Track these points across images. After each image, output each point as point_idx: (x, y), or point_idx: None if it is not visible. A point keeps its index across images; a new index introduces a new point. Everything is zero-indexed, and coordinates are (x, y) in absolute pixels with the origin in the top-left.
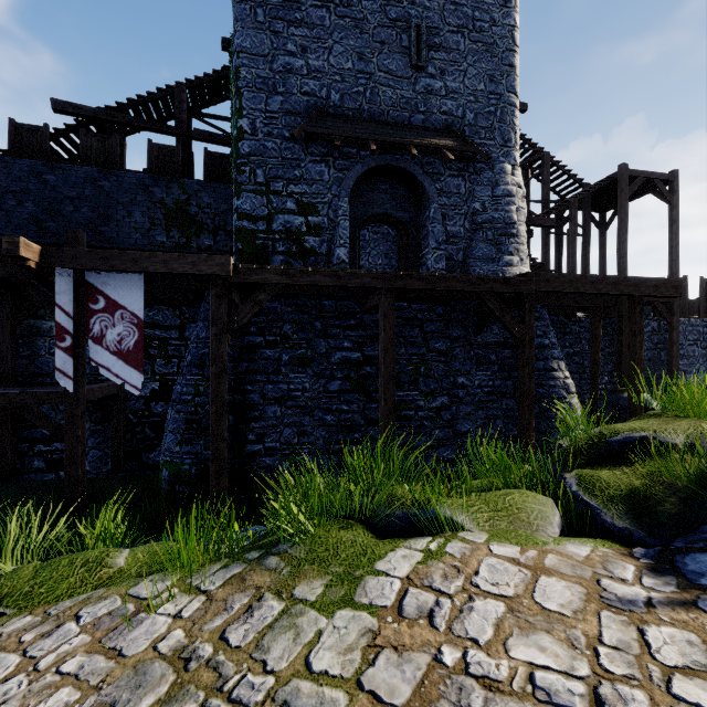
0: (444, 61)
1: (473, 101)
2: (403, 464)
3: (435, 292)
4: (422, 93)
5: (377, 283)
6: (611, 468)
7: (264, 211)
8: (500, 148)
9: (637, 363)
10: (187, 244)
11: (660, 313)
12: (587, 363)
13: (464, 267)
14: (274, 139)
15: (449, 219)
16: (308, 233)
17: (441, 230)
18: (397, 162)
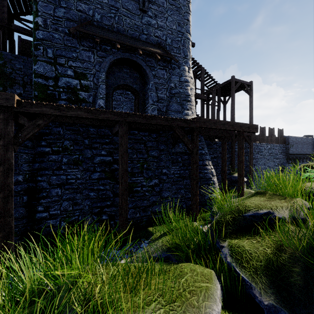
0: (156, 10)
1: (170, 33)
2: (134, 216)
3: (151, 125)
4: (145, 24)
5: (116, 118)
6: (249, 238)
7: (53, 74)
8: (183, 59)
9: (241, 162)
10: (3, 91)
11: (246, 140)
12: (219, 162)
13: (166, 115)
14: (59, 33)
15: (159, 90)
16: (81, 90)
17: (155, 95)
18: (132, 57)
